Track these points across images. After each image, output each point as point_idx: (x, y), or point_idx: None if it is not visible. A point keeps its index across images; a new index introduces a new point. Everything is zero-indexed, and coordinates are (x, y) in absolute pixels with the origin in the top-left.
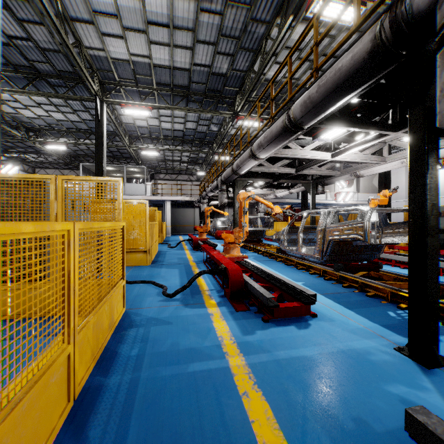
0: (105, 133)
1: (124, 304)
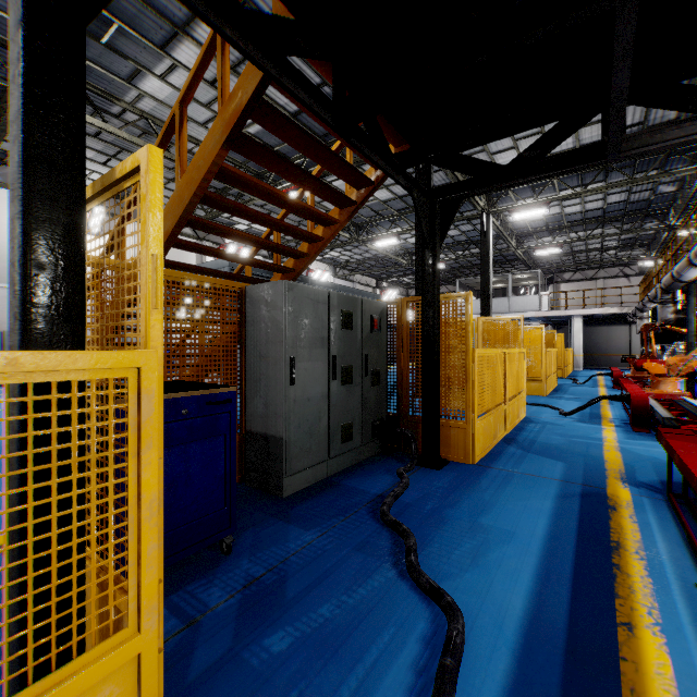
0: (490, 249)
1: (525, 411)
